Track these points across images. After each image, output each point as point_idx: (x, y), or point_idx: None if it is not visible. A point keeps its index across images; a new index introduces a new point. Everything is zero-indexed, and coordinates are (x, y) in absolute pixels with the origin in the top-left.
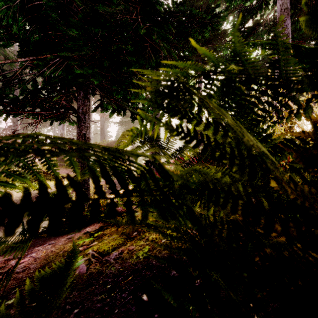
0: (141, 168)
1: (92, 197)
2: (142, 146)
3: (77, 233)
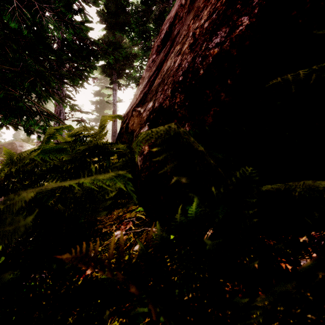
0: None
1: None
2: None
3: None
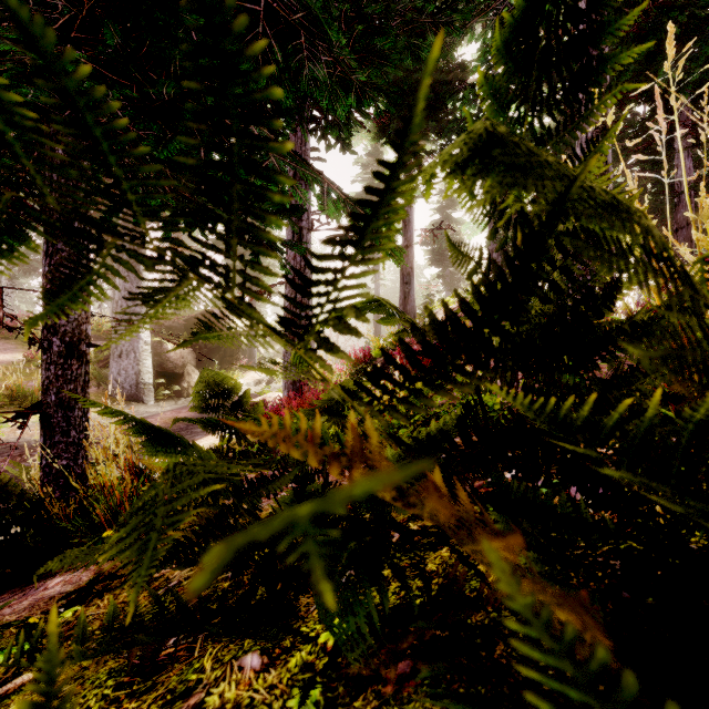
0: (210, 385)
1: (88, 470)
2: (99, 271)
3: (12, 604)
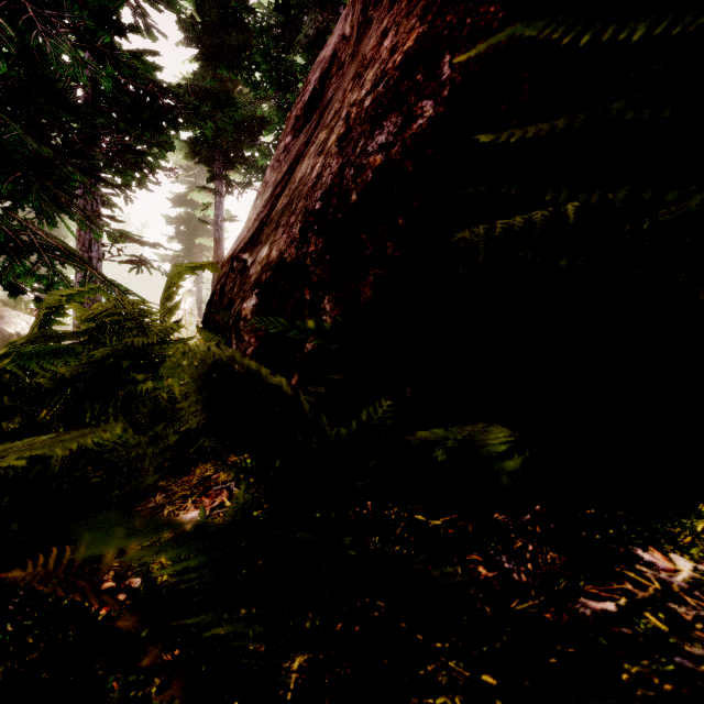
0: None
1: None
2: None
3: None
